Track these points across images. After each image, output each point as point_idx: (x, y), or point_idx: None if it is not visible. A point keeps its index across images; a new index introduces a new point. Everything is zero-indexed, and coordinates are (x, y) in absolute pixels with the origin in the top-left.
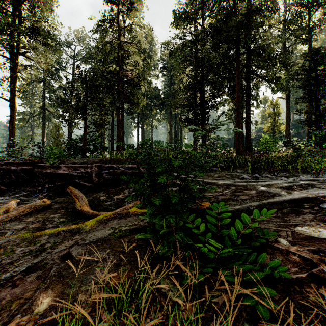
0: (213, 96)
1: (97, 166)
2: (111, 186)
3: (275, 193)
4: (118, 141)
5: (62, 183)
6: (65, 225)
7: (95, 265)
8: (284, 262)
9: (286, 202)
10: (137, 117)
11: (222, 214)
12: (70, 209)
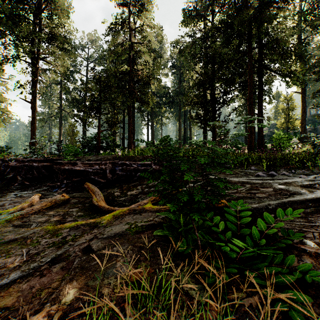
0: (225, 92)
1: (110, 163)
2: (124, 182)
3: (295, 191)
4: (130, 139)
5: (78, 179)
6: (84, 219)
7: (115, 259)
8: (313, 265)
9: (308, 201)
10: (147, 116)
11: (241, 213)
12: (87, 204)
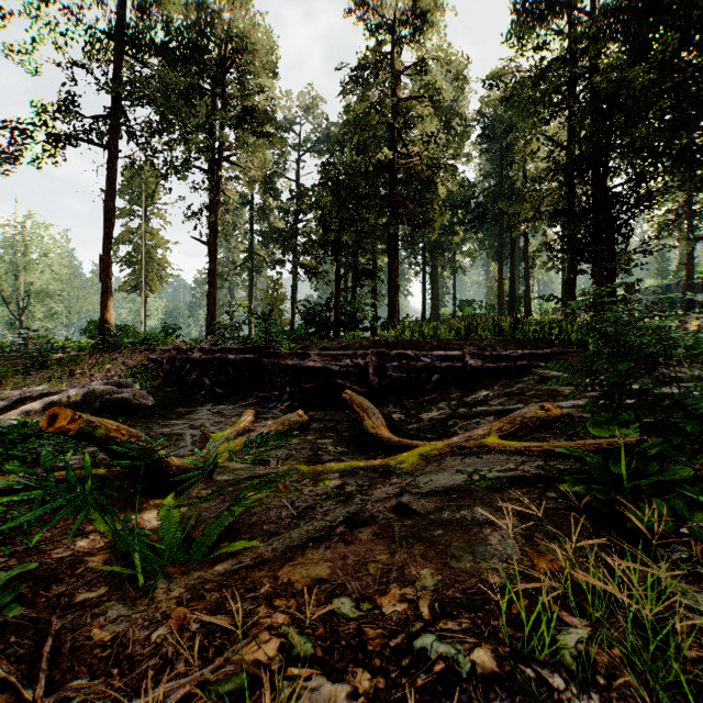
0: (644, 178)
1: (374, 354)
2: (405, 394)
3: None
4: (392, 305)
5: (313, 385)
6: (355, 460)
7: (479, 530)
8: None
9: None
10: (423, 253)
11: None
12: (344, 433)
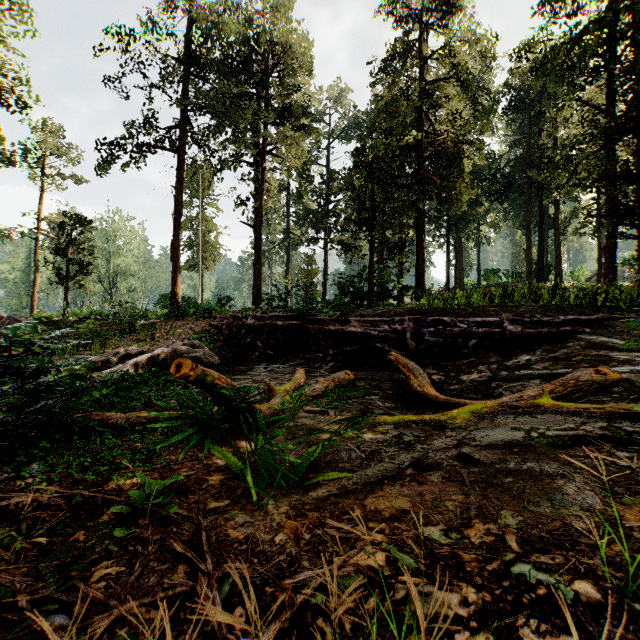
0: None
1: (411, 321)
2: (442, 358)
3: None
4: (419, 276)
5: (353, 348)
6: (405, 414)
7: (551, 481)
8: None
9: None
10: (447, 225)
11: None
12: (388, 391)
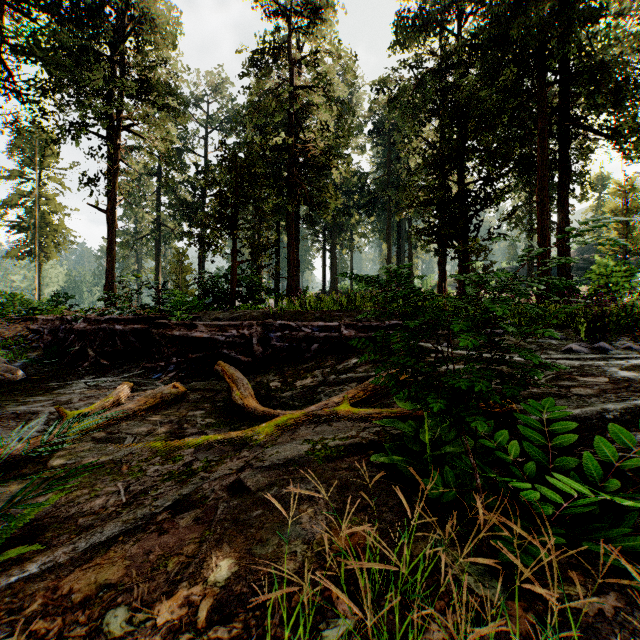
0: (489, 178)
1: (260, 325)
2: (287, 363)
3: None
4: (291, 279)
5: (199, 356)
6: (218, 432)
7: (296, 507)
8: None
9: None
10: (323, 232)
11: (554, 424)
12: (219, 403)
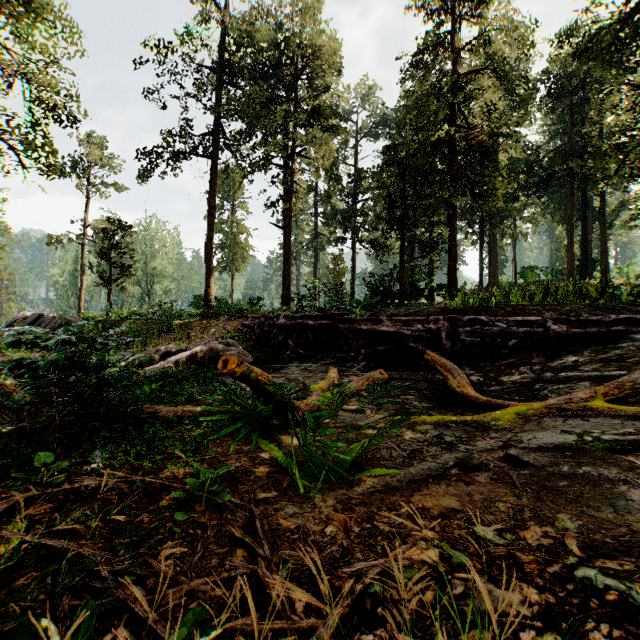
0: None
1: (446, 320)
2: (480, 358)
3: None
4: (452, 274)
5: (386, 348)
6: (444, 415)
7: (611, 486)
8: None
9: None
10: (480, 222)
11: None
12: (424, 391)
